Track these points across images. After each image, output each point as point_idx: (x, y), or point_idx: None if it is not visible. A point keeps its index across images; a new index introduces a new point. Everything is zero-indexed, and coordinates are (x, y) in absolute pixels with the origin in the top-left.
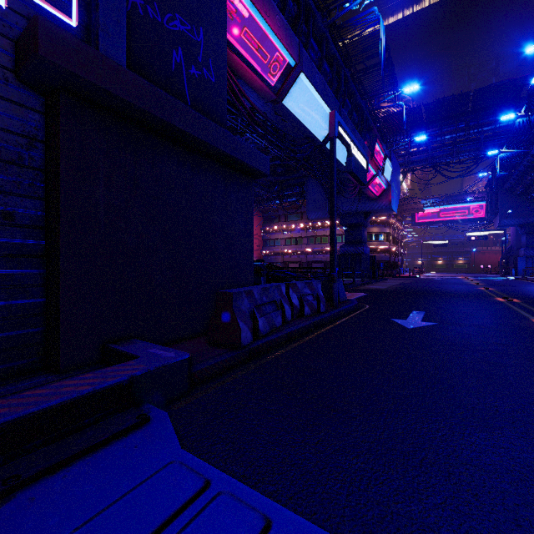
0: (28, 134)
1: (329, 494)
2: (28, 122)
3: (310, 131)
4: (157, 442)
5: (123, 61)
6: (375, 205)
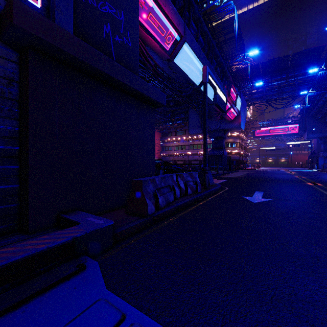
0: (8, 77)
1: (209, 324)
2: (8, 69)
3: (191, 79)
4: (90, 284)
5: (71, 30)
6: (231, 125)
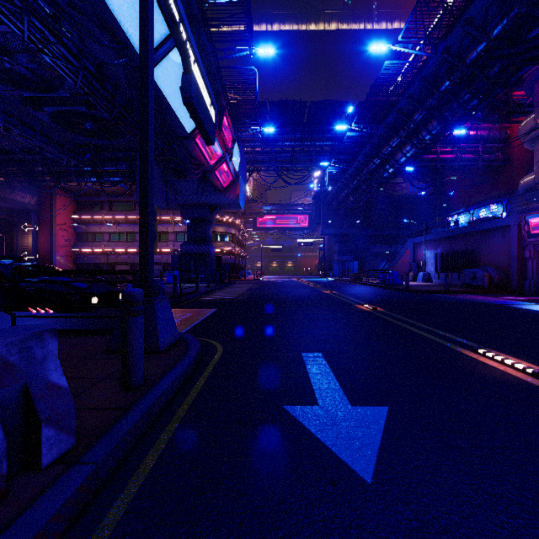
0: None
1: None
2: None
3: (116, 19)
4: None
5: None
6: (222, 198)
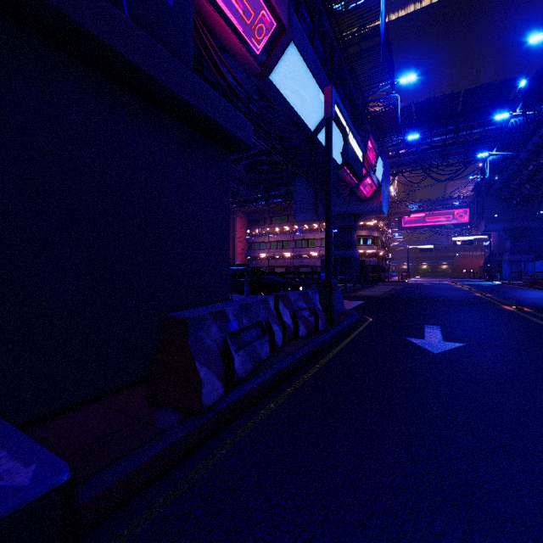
0: None
1: None
2: None
3: (301, 117)
4: None
5: None
6: (366, 207)
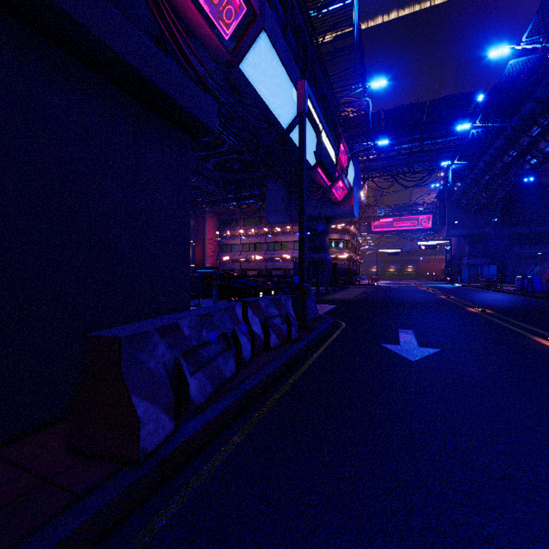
0: None
1: None
2: None
3: (273, 113)
4: None
5: None
6: (338, 210)
